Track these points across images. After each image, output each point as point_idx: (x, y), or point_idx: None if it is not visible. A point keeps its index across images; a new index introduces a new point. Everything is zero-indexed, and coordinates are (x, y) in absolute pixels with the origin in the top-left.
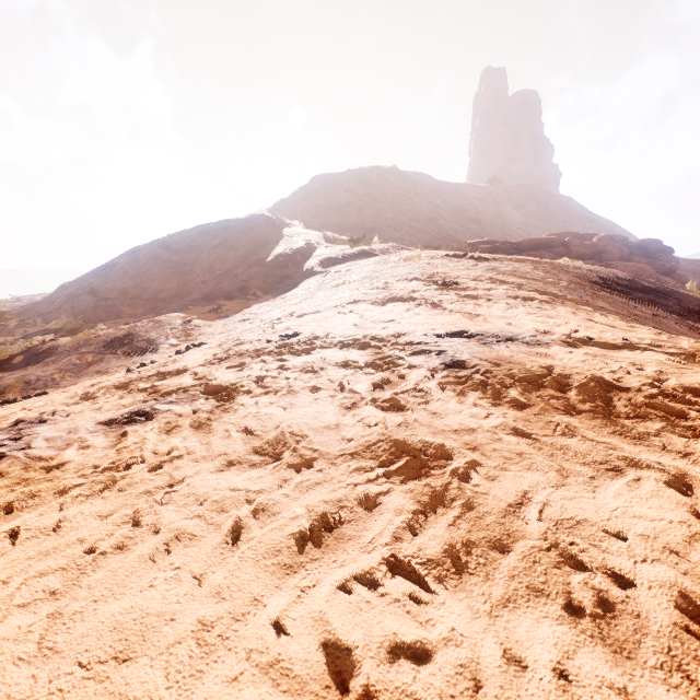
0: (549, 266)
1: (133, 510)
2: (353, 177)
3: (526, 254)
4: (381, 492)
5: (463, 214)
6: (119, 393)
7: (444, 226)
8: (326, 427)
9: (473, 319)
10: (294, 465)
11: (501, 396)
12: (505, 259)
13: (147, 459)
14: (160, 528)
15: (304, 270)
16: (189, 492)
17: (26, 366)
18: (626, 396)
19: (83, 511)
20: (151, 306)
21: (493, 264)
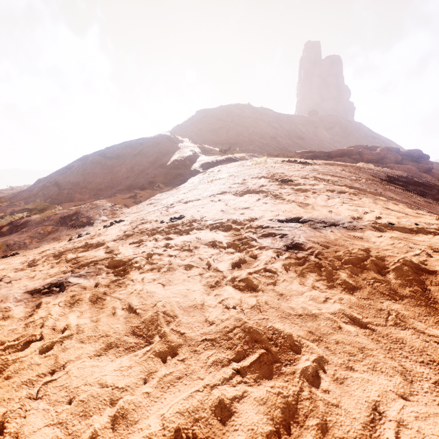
0: (352, 168)
1: (4, 410)
2: (223, 111)
3: (334, 159)
4: (235, 397)
5: (293, 134)
6: (52, 262)
7: (281, 142)
8: (193, 306)
9: (304, 208)
10: (161, 353)
11: (333, 278)
12: (322, 163)
13: (44, 337)
14: None
15: (191, 170)
16: (64, 384)
17: (9, 234)
18: (435, 280)
19: None
20: (94, 193)
21: (315, 166)
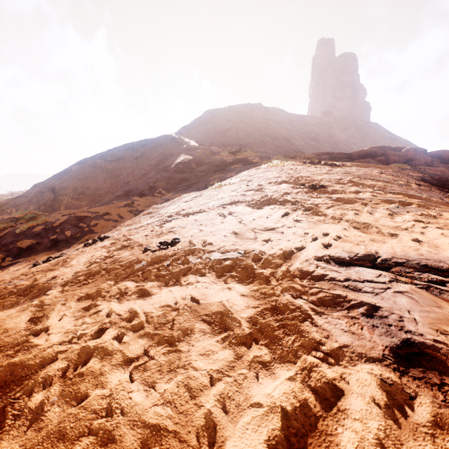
0: (391, 170)
1: None
2: (232, 111)
3: (357, 161)
4: None
5: (306, 135)
6: None
7: (294, 143)
8: None
9: (365, 231)
10: None
11: None
12: (352, 165)
13: None
14: None
15: (196, 174)
16: None
17: None
18: None
19: None
20: (92, 200)
21: (345, 169)
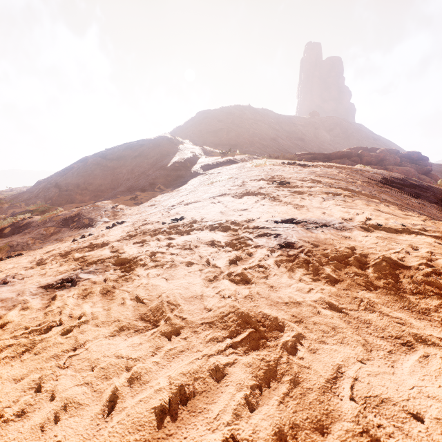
0: (349, 170)
1: (39, 375)
2: (224, 112)
3: (334, 161)
4: (228, 363)
5: (293, 135)
6: (60, 261)
7: (281, 143)
8: (194, 296)
9: (299, 209)
10: (166, 333)
11: (319, 272)
12: (321, 166)
13: (63, 322)
14: (55, 395)
15: (191, 172)
16: (86, 357)
17: (12, 235)
18: (408, 273)
19: (2, 375)
20: (94, 195)
21: (313, 169)
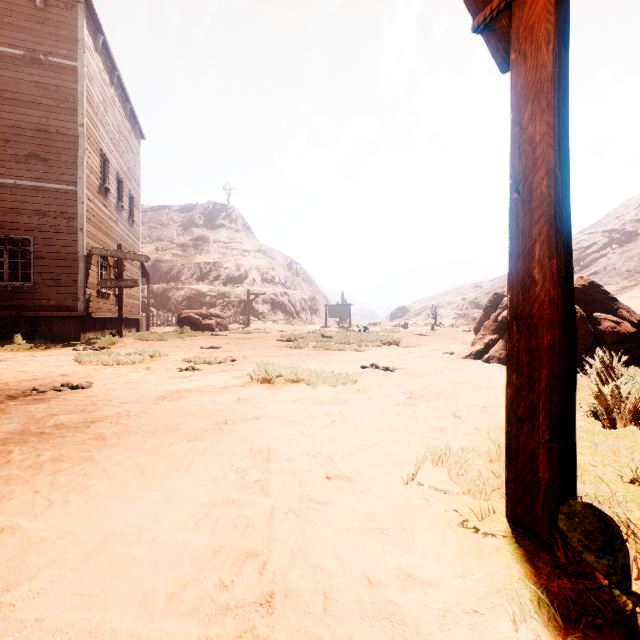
0: None
1: None
2: None
3: None
4: None
5: None
6: None
7: None
8: None
9: None
10: None
11: None
12: None
13: None
14: None
15: None
16: None
17: None
18: None
19: None
20: None
21: None
